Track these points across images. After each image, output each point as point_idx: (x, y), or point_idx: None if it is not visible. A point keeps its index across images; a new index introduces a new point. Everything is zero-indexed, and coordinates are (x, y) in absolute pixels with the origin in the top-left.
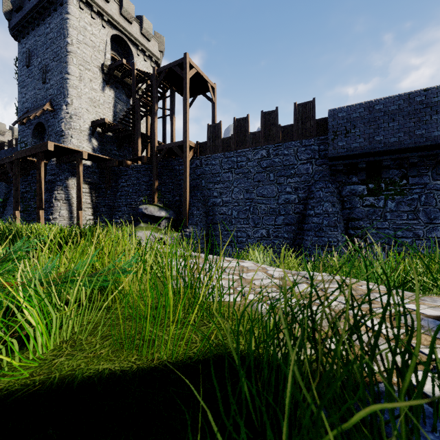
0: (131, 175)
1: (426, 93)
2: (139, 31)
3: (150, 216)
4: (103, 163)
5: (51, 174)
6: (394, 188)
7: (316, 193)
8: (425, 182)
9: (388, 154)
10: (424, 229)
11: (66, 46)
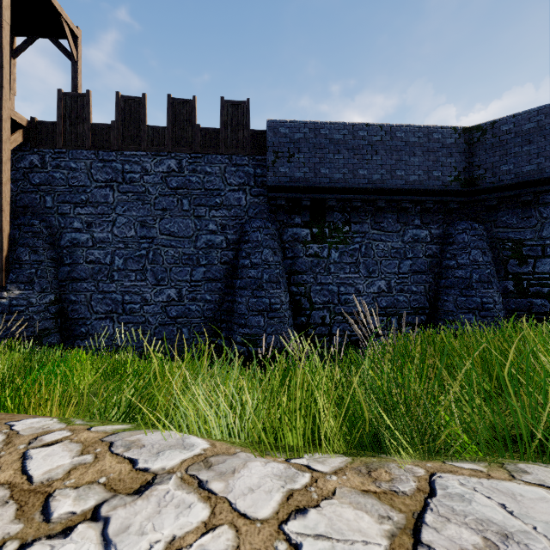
0: None
1: (368, 129)
2: None
3: None
4: None
5: None
6: (338, 234)
7: (253, 235)
8: (365, 230)
9: (333, 192)
10: (364, 283)
11: None
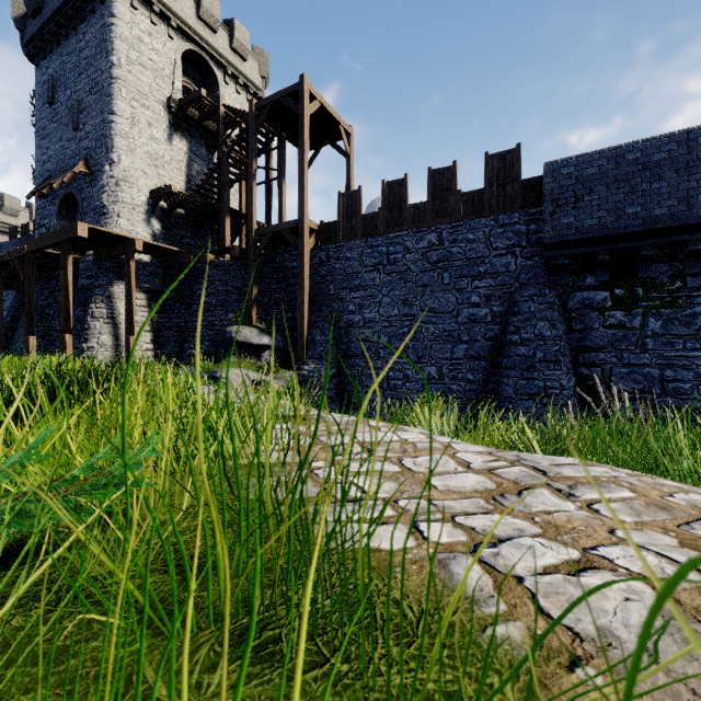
0: (214, 278)
1: None
2: (229, 44)
3: (244, 345)
4: (169, 259)
5: (86, 277)
6: (660, 295)
7: (523, 305)
8: None
9: (649, 237)
10: None
11: (110, 69)
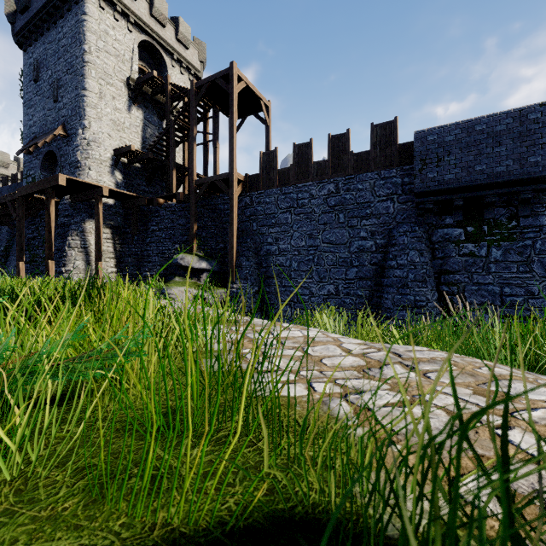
0: (164, 217)
1: (543, 109)
2: (175, 36)
3: (187, 269)
4: (129, 202)
5: (64, 216)
6: (500, 231)
7: (399, 239)
8: (542, 224)
9: (492, 188)
10: (540, 284)
11: (82, 55)
